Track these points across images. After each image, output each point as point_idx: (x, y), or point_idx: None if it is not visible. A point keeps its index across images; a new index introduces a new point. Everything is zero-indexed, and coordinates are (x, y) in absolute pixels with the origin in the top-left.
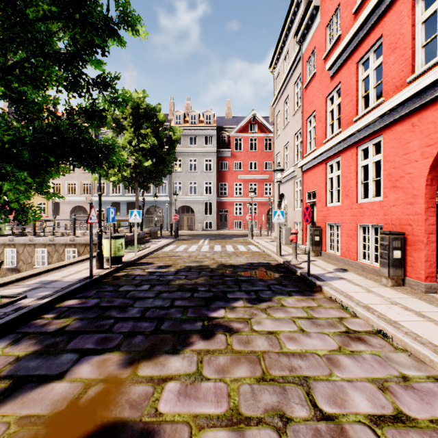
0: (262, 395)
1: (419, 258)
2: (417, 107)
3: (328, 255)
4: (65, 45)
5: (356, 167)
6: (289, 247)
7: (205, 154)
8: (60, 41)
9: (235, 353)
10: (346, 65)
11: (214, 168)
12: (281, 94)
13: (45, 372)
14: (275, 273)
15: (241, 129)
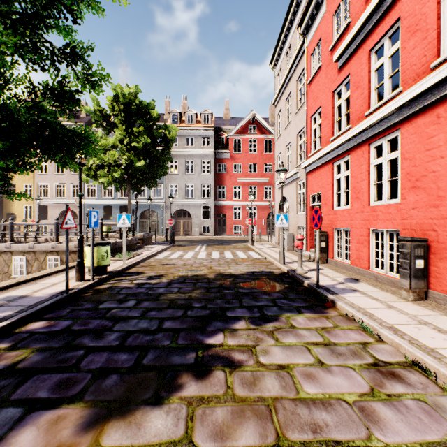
0: None
1: (446, 268)
2: (443, 96)
3: (336, 263)
4: None
5: (368, 166)
6: (291, 253)
7: (203, 155)
8: (17, 0)
9: (237, 402)
10: (356, 55)
11: (212, 170)
12: (283, 92)
13: None
14: (279, 284)
15: (240, 130)
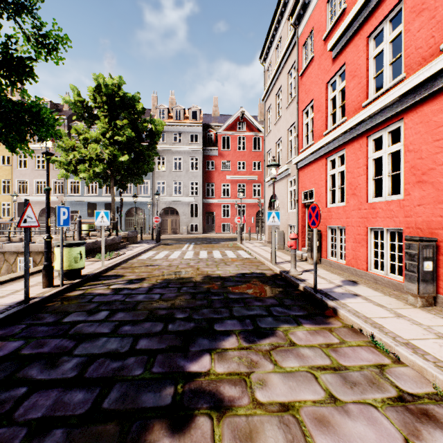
0: None
1: None
2: None
3: (330, 263)
4: None
5: (366, 160)
6: (282, 252)
7: (191, 152)
8: None
9: None
10: (353, 42)
11: (200, 167)
12: (273, 87)
13: None
14: (273, 288)
15: (229, 127)
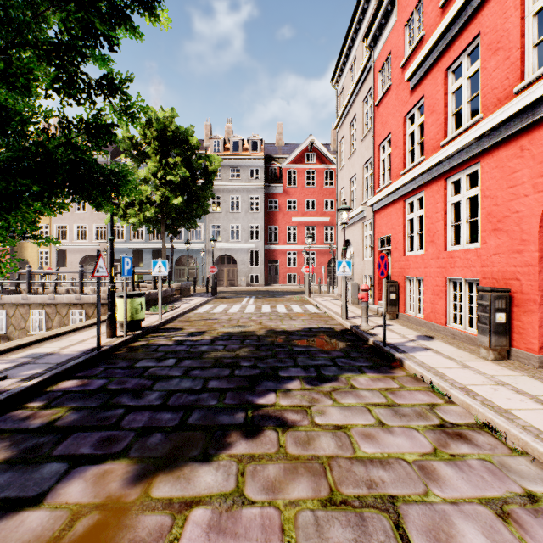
0: (331, 529)
1: (531, 323)
2: (527, 125)
3: (408, 318)
4: (55, 31)
5: (444, 204)
6: (356, 307)
7: (250, 190)
8: (51, 28)
9: (290, 460)
10: (431, 74)
11: (262, 207)
12: (346, 114)
13: (16, 494)
14: (340, 342)
15: (295, 159)
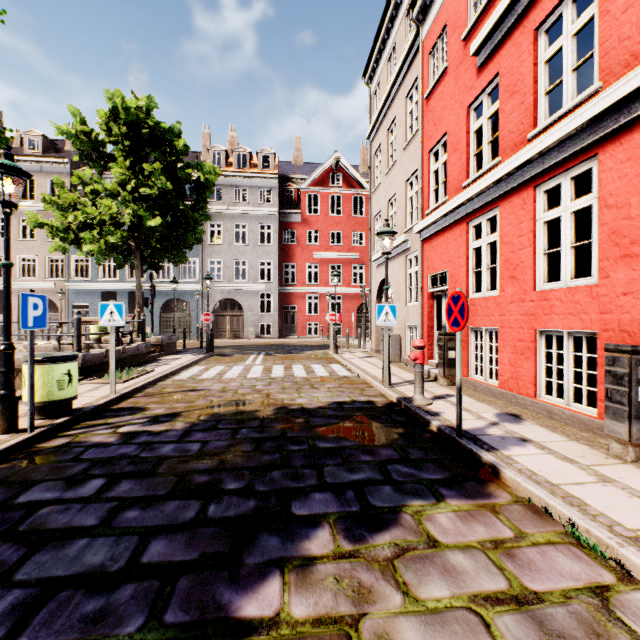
0: None
1: None
2: None
3: (474, 384)
4: None
5: (533, 224)
6: (398, 367)
7: (261, 217)
8: None
9: None
10: (511, 39)
11: (275, 239)
12: (383, 118)
13: None
14: (388, 427)
15: (317, 181)
